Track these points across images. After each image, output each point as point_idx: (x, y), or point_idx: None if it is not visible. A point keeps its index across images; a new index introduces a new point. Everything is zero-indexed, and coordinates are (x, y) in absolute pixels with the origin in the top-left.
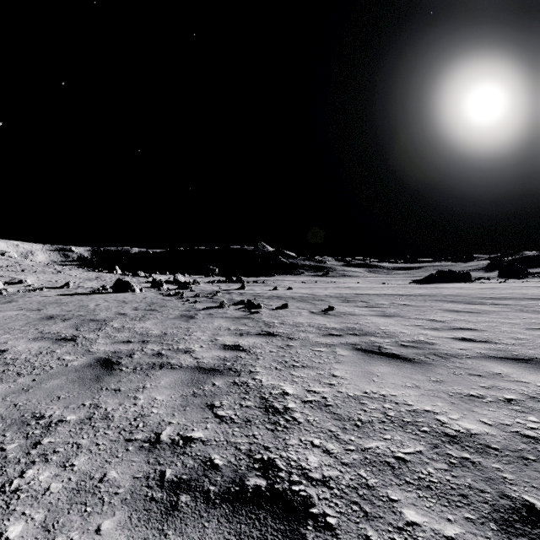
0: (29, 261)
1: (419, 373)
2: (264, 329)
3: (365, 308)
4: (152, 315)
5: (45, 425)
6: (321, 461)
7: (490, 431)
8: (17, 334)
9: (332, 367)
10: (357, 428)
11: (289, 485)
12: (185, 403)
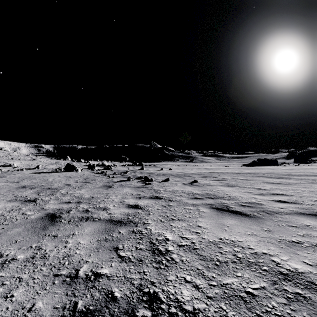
0: (16, 153)
1: (255, 224)
2: (154, 194)
3: (216, 181)
4: (86, 185)
5: (1, 262)
6: (192, 294)
7: (312, 270)
8: (0, 197)
9: (197, 220)
10: (216, 267)
11: (168, 316)
12: (99, 246)
